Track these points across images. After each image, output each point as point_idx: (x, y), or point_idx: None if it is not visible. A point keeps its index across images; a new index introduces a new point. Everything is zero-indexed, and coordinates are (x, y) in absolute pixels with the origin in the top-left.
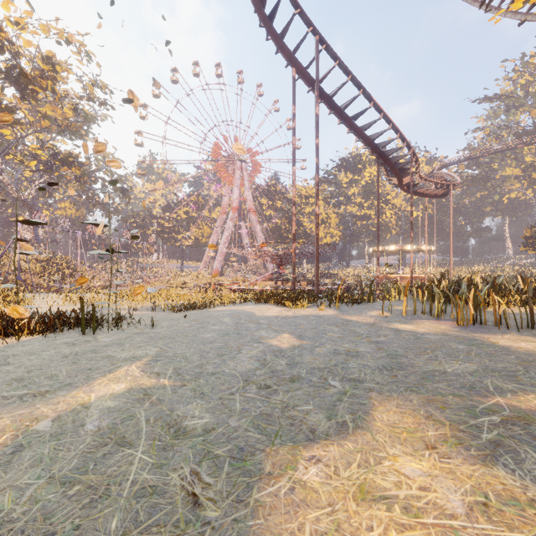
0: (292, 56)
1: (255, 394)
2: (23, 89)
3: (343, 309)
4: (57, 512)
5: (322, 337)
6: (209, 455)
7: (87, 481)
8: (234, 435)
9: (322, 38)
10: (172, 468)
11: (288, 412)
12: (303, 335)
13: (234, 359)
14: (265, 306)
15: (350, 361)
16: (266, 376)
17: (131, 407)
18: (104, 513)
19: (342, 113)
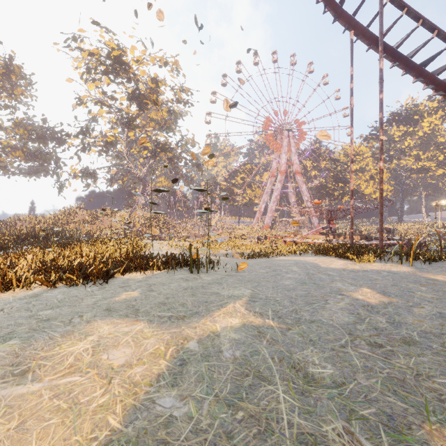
0: (352, 19)
1: (369, 352)
2: (141, 103)
3: (419, 266)
4: (234, 434)
5: (412, 296)
6: (355, 414)
7: (247, 409)
8: (371, 397)
9: None
10: (321, 418)
11: (425, 382)
12: (386, 291)
13: (325, 309)
14: (326, 259)
15: None
16: (371, 332)
17: (253, 342)
18: None
19: (409, 62)
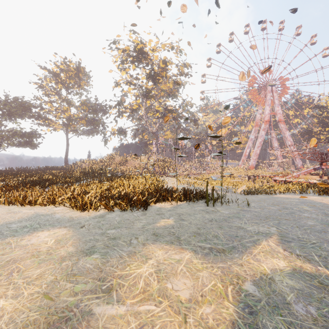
0: None
1: None
2: (155, 80)
3: None
4: None
5: None
6: None
7: None
8: None
9: None
10: None
11: None
12: None
13: None
14: None
15: None
16: None
17: (322, 297)
18: None
19: None
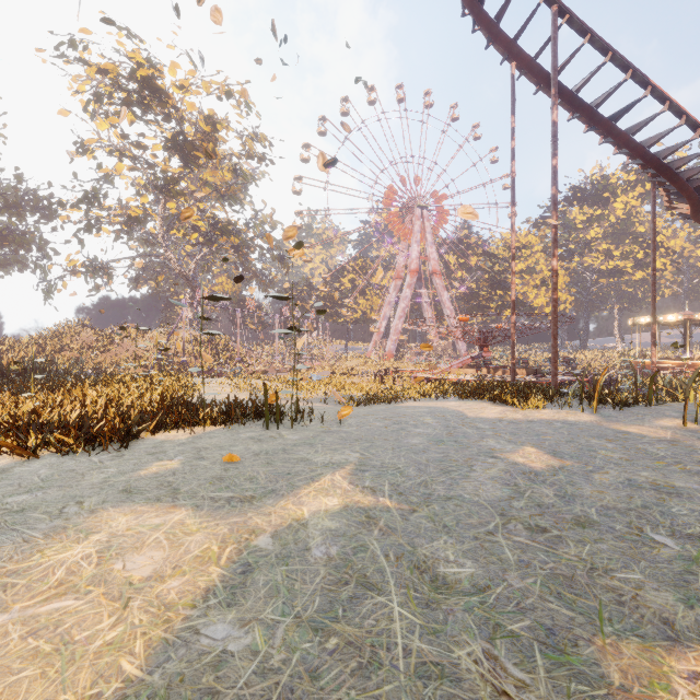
0: (513, 45)
1: (527, 539)
2: (187, 156)
3: (606, 413)
4: (322, 671)
5: (594, 457)
6: (501, 630)
7: (343, 634)
8: (526, 604)
9: (562, 6)
10: (452, 640)
11: (601, 579)
12: (558, 451)
13: (469, 479)
14: (475, 404)
15: (669, 502)
16: (532, 511)
17: (358, 533)
18: (384, 691)
19: (594, 114)
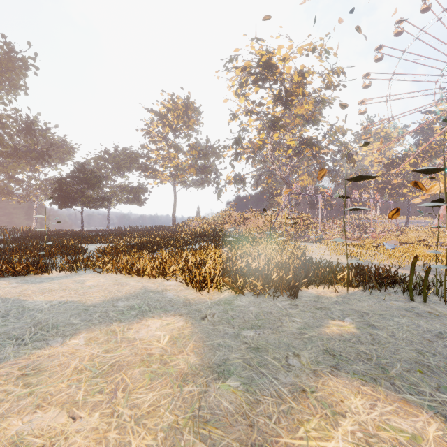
0: None
1: None
2: (286, 102)
3: None
4: None
5: None
6: None
7: None
8: None
9: None
10: None
11: None
12: None
13: None
14: None
15: None
16: None
17: None
18: None
19: None
